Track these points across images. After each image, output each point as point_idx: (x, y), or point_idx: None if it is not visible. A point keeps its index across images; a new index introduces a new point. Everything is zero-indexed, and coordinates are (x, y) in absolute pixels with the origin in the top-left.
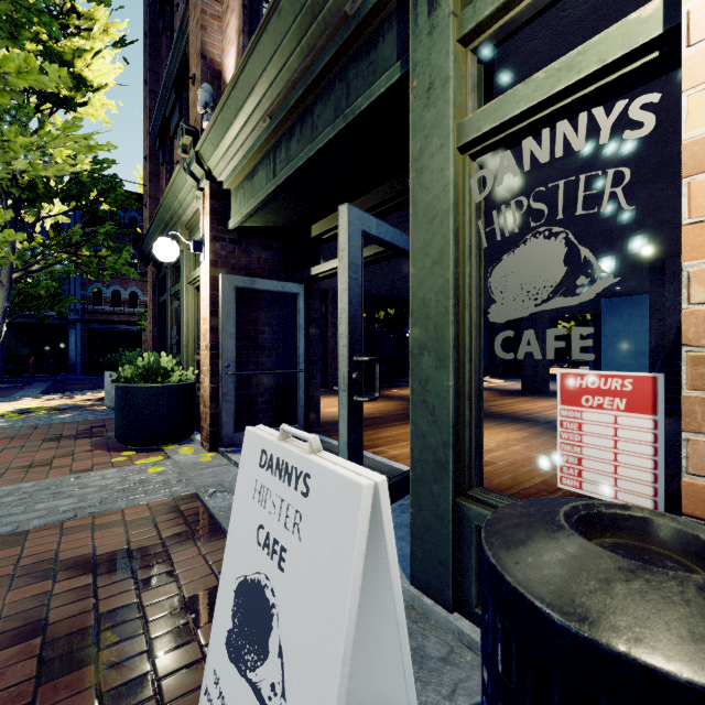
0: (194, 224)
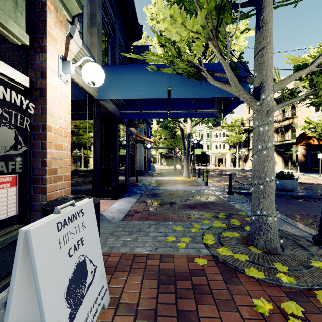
0: None
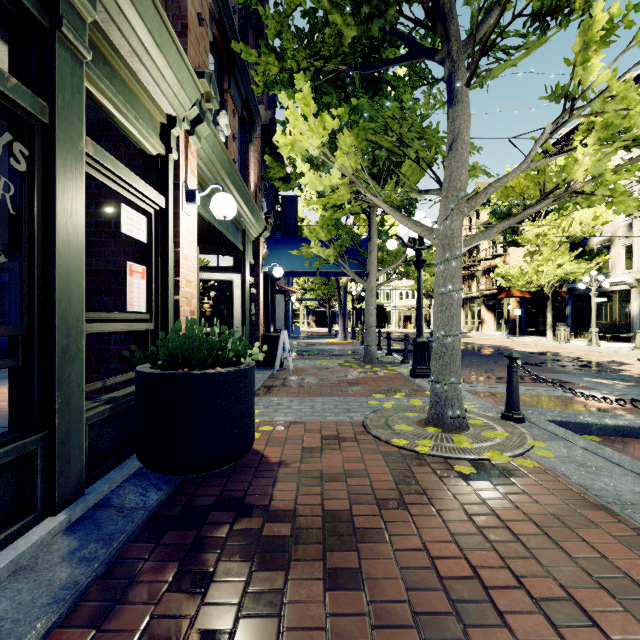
0: (115, 64)
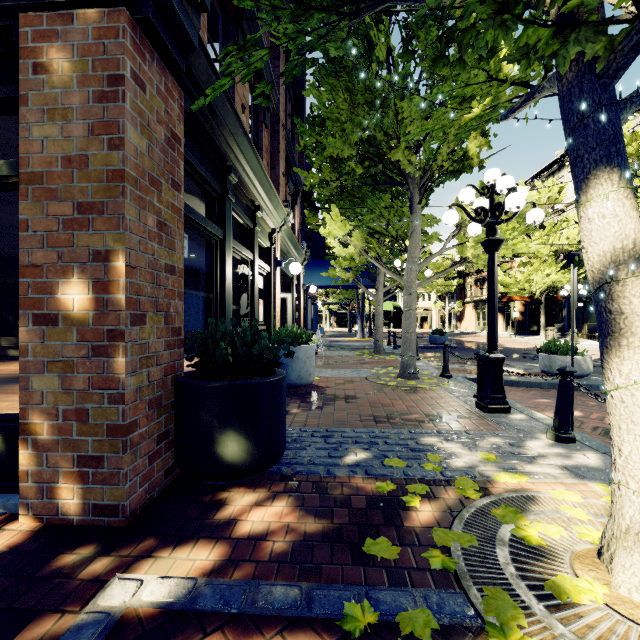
0: (261, 221)
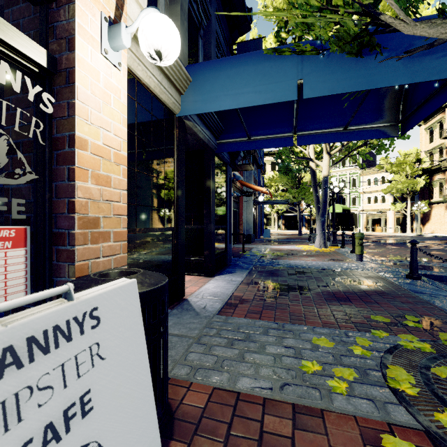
0: None
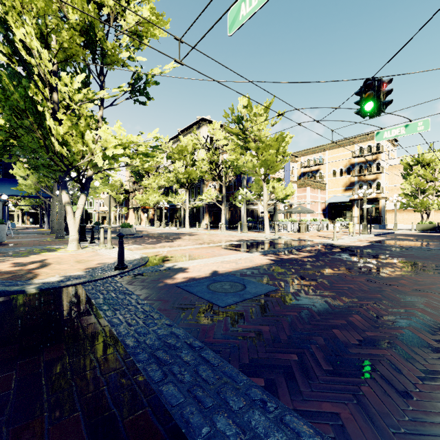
0: None
